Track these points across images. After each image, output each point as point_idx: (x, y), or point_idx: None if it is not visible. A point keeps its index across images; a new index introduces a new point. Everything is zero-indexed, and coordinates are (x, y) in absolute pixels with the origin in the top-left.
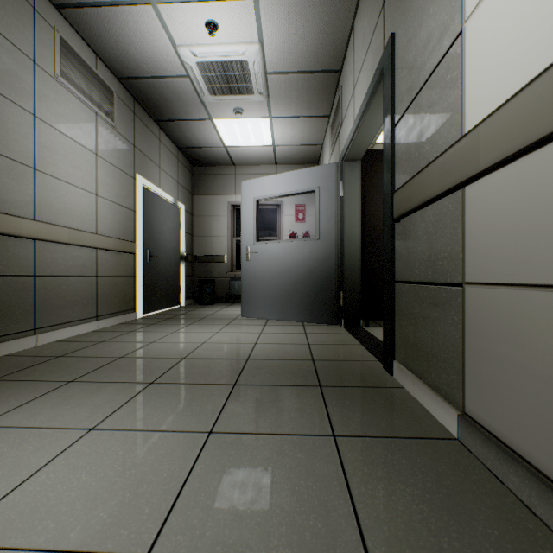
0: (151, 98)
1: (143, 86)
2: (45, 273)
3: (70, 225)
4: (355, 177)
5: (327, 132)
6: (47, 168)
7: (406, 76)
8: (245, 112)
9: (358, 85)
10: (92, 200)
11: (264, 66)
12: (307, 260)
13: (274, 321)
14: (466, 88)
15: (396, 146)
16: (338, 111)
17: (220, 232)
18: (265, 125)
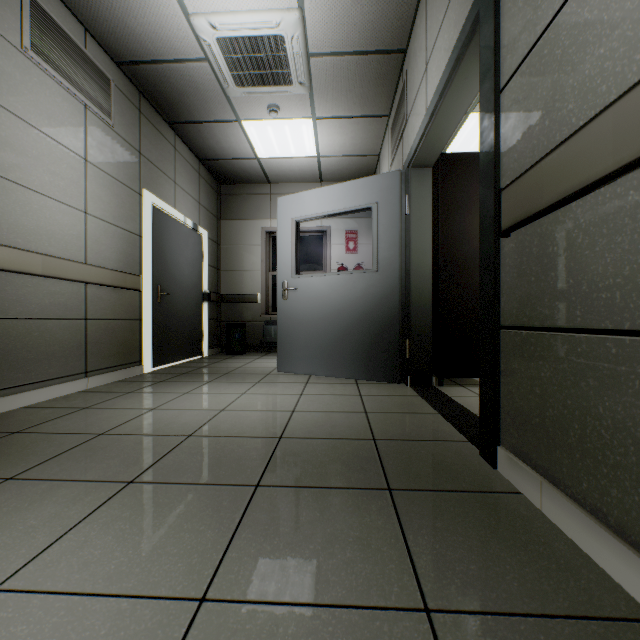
0: (161, 91)
1: (150, 75)
2: (7, 315)
3: (46, 250)
4: (425, 189)
5: (386, 138)
6: (9, 172)
7: (523, 8)
8: (282, 111)
9: (432, 60)
10: (78, 220)
11: (306, 45)
12: (361, 298)
13: (318, 378)
14: None
15: (501, 122)
16: (401, 104)
17: (253, 266)
18: (308, 129)
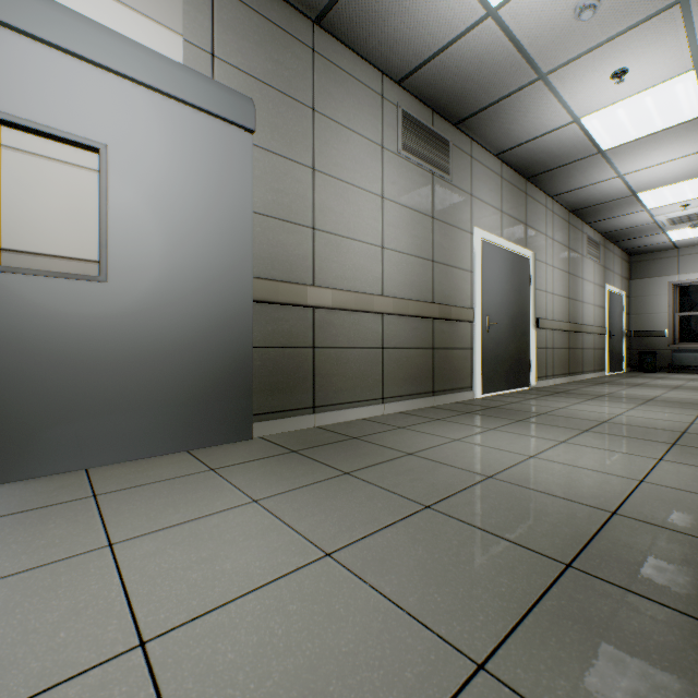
0: (617, 235)
1: (615, 232)
2: (583, 347)
3: (588, 323)
4: None
5: None
6: (583, 299)
7: None
8: None
9: None
10: (592, 309)
11: None
12: None
13: None
14: None
15: None
16: None
17: (659, 310)
18: None
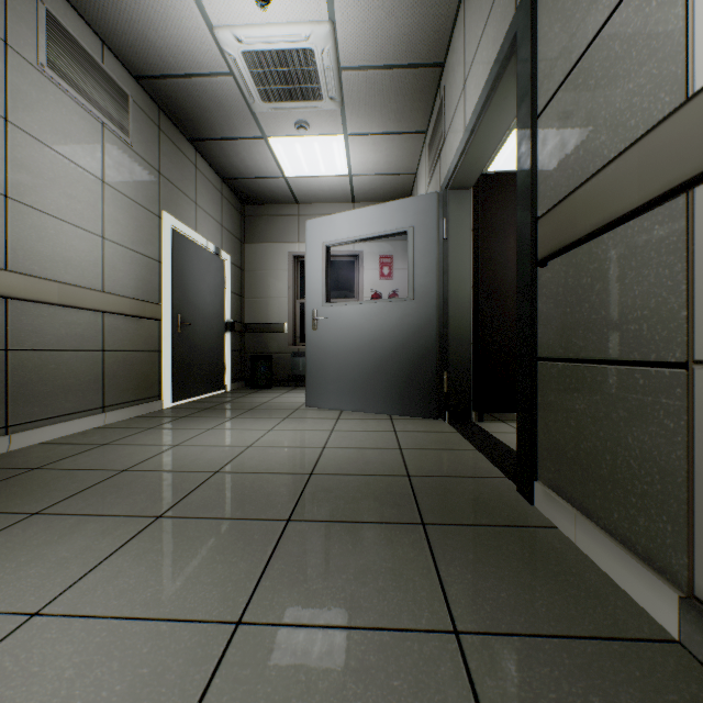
0: (182, 106)
1: (171, 89)
2: (22, 346)
3: (62, 278)
4: (464, 212)
5: (423, 155)
6: (25, 195)
7: (559, 34)
8: (311, 127)
9: (471, 77)
10: (95, 245)
11: (337, 58)
12: (396, 328)
13: (350, 413)
14: (697, 9)
15: (539, 149)
16: (439, 121)
17: (279, 293)
18: (339, 146)
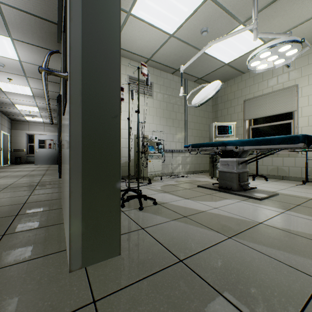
0: (7, 113)
1: (6, 112)
2: None
3: None
4: None
5: None
6: None
7: None
8: (35, 117)
9: None
10: None
11: (41, 115)
12: (51, 153)
13: (43, 165)
14: None
15: None
16: None
17: (23, 142)
18: (41, 119)
